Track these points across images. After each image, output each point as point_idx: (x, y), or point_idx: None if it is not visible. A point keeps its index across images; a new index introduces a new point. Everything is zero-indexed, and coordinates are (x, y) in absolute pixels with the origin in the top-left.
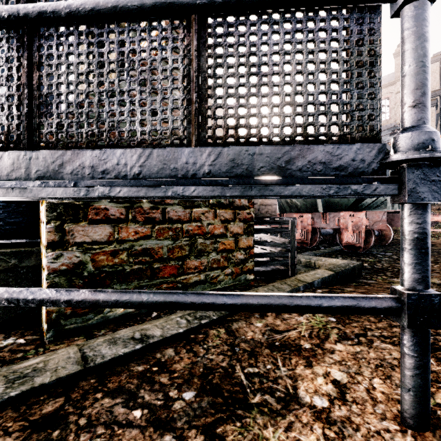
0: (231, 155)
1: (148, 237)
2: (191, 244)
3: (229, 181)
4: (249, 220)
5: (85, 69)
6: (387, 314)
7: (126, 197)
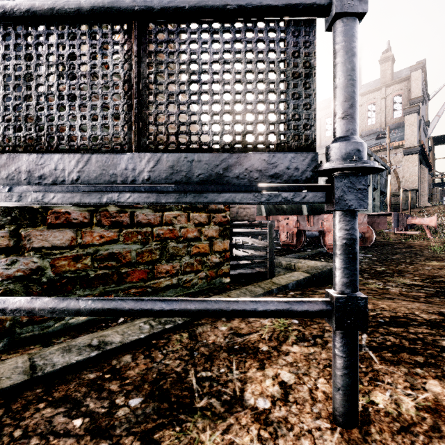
0: (171, 162)
1: (115, 241)
2: (163, 248)
3: (168, 188)
4: (224, 223)
5: (22, 71)
6: (319, 317)
7: (63, 203)
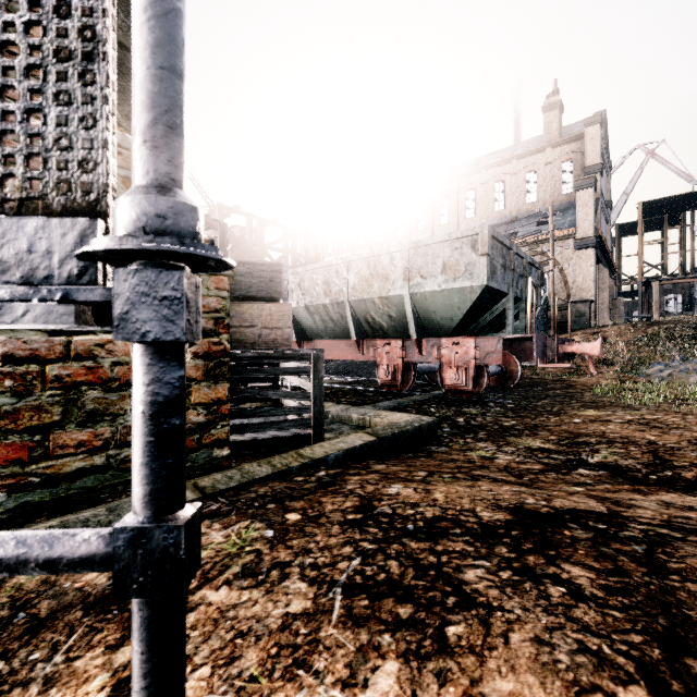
0: None
1: None
2: (69, 402)
3: None
4: (218, 354)
5: None
6: (92, 570)
7: None
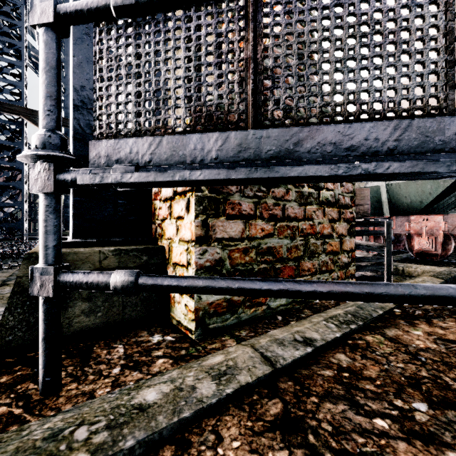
0: None
1: (271, 235)
2: (305, 245)
3: None
4: (351, 220)
5: (318, 37)
6: None
7: (382, 175)
